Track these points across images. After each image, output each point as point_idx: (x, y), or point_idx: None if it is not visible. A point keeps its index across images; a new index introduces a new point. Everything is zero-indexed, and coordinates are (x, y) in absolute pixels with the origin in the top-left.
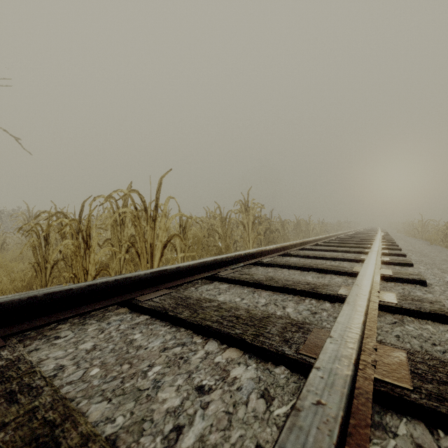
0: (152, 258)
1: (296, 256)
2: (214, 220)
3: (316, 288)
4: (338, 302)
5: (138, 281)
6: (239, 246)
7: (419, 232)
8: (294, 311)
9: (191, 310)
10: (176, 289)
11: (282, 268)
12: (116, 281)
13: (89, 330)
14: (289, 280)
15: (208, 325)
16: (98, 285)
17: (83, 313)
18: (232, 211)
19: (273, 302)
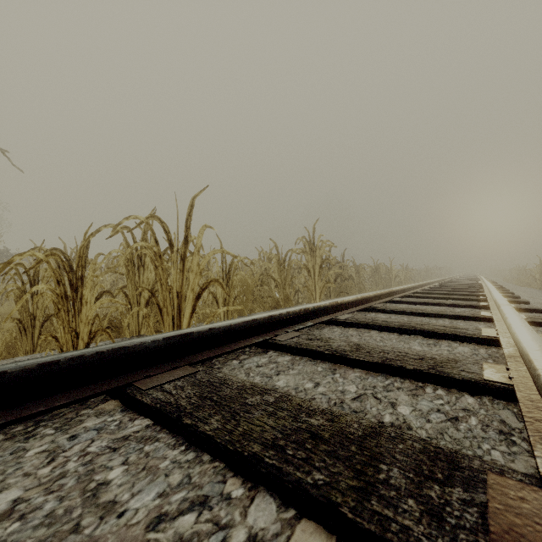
0: (179, 314)
1: (384, 311)
2: (269, 263)
3: (438, 366)
4: (487, 394)
5: (141, 352)
6: (302, 297)
7: (537, 280)
8: (413, 414)
9: (225, 412)
10: (209, 363)
11: (368, 329)
12: (98, 354)
13: (26, 456)
14: (388, 350)
15: (256, 454)
16: (61, 364)
17: (27, 416)
18: (292, 251)
19: (370, 393)
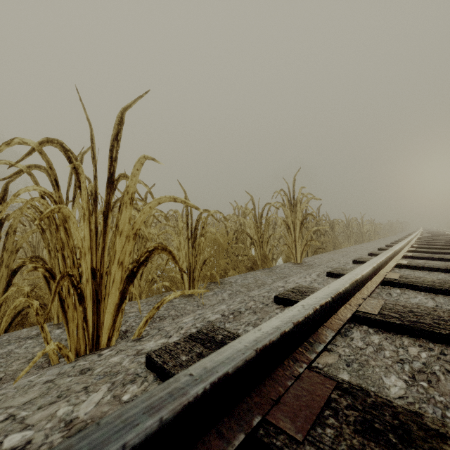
0: (97, 305)
1: (412, 287)
2: (244, 218)
3: None
4: None
5: None
6: (277, 253)
7: None
8: None
9: None
10: None
11: (439, 343)
12: None
13: None
14: None
15: None
16: None
17: None
18: (271, 205)
19: None
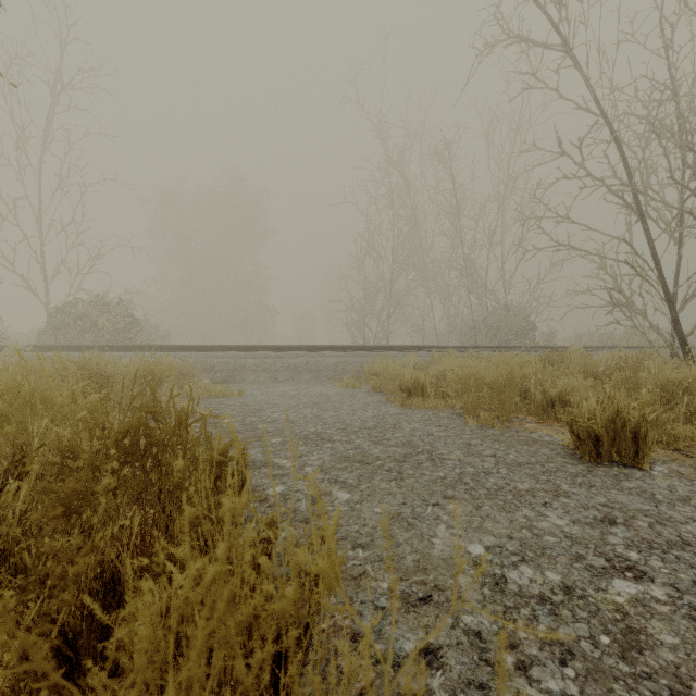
0: None
1: None
2: None
3: None
4: None
5: None
6: None
7: None
8: None
9: None
10: None
11: None
12: None
13: None
14: None
15: None
16: None
17: None
18: (687, 331)
19: None
